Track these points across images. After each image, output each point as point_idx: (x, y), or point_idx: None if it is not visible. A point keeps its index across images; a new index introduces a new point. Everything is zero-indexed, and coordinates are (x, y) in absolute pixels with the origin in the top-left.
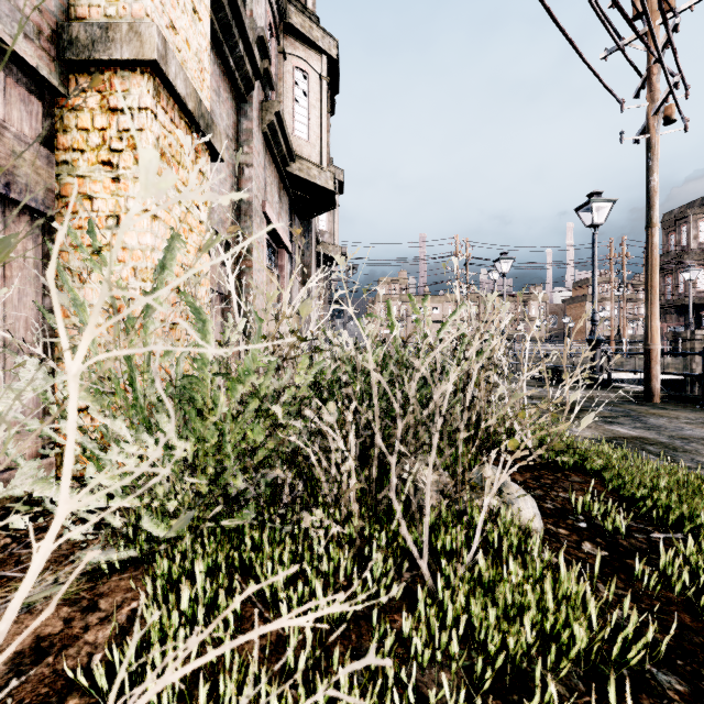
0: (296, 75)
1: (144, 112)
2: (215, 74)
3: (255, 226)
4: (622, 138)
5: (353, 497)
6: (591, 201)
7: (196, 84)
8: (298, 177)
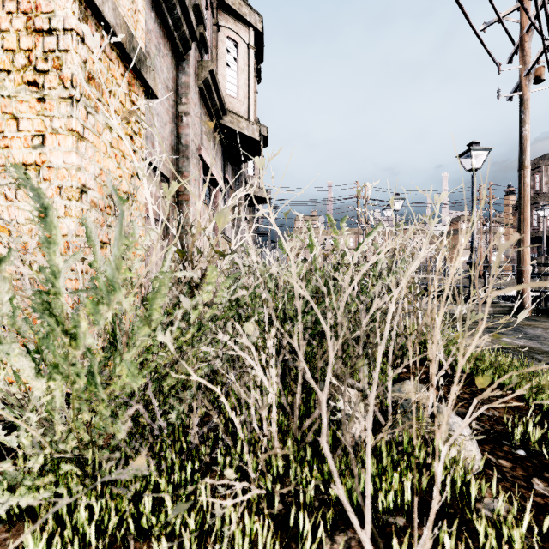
0: (228, 44)
1: (69, 33)
2: (155, 31)
3: (192, 165)
4: (498, 95)
5: (274, 436)
6: (470, 149)
7: (129, 22)
8: (230, 128)
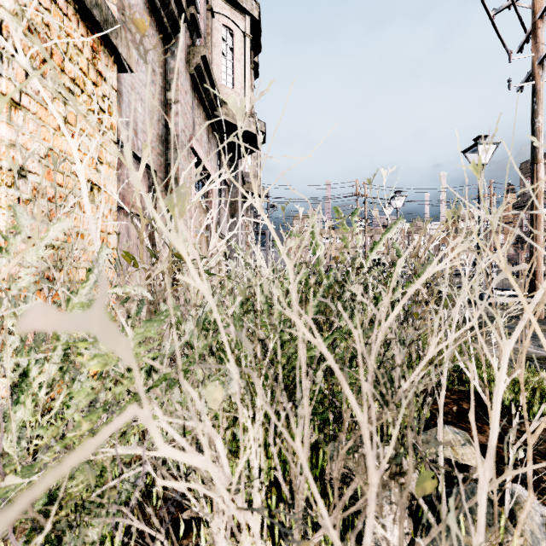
0: (223, 32)
1: None
2: (138, 6)
3: (182, 158)
4: (509, 85)
5: None
6: (477, 144)
7: None
8: (225, 121)
